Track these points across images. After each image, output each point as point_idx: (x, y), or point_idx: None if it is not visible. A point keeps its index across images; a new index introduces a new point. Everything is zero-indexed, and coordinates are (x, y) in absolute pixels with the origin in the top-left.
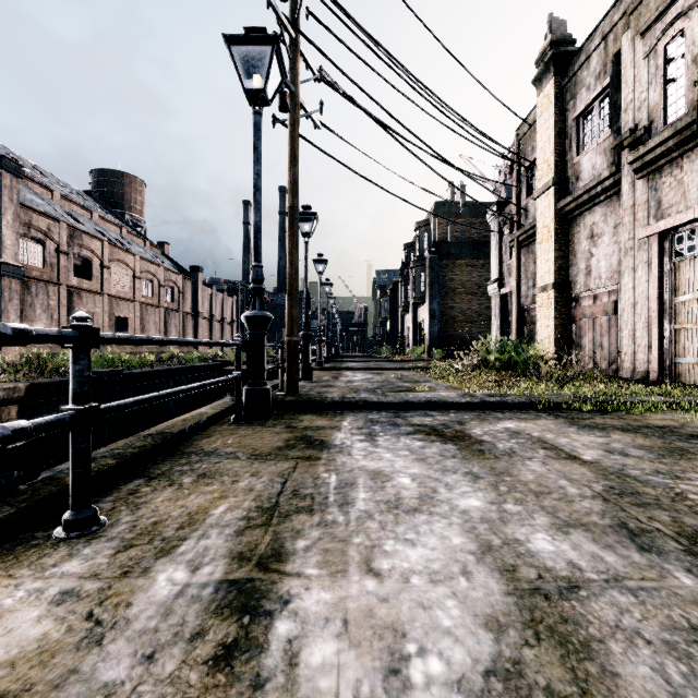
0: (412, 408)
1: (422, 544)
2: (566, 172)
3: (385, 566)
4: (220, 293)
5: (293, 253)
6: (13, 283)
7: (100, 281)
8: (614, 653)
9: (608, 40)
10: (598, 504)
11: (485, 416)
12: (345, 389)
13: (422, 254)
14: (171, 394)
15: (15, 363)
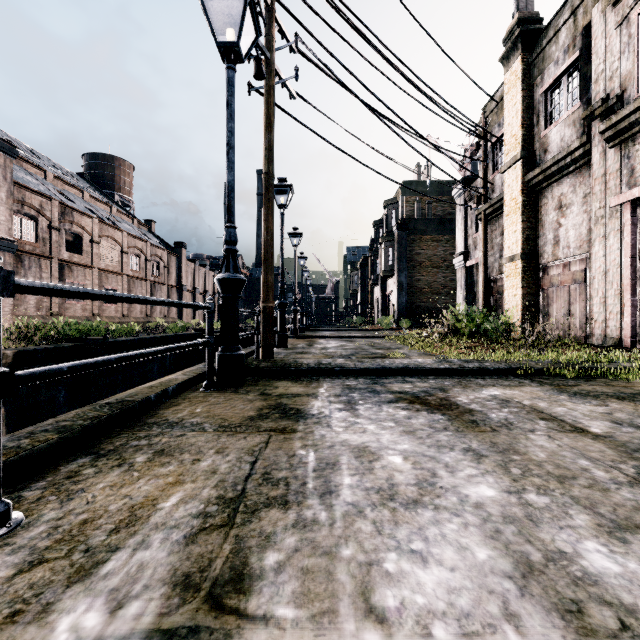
0: (390, 374)
1: (436, 560)
2: (534, 146)
3: (391, 602)
4: (203, 268)
5: (269, 219)
6: (7, 256)
7: (90, 256)
8: None
9: (577, 14)
10: None
11: (466, 382)
12: (320, 356)
13: (391, 230)
14: (126, 358)
15: (5, 331)
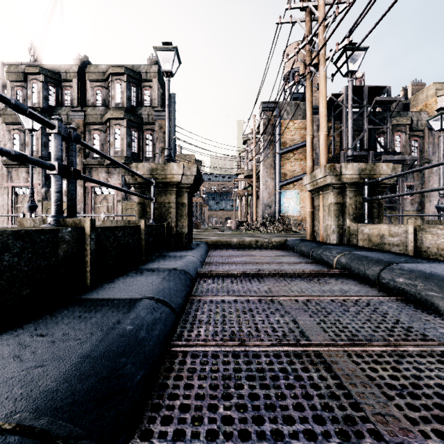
0: None
1: None
2: None
3: None
4: None
5: None
6: None
7: None
8: None
9: None
10: None
11: None
12: None
13: None
14: None
15: None
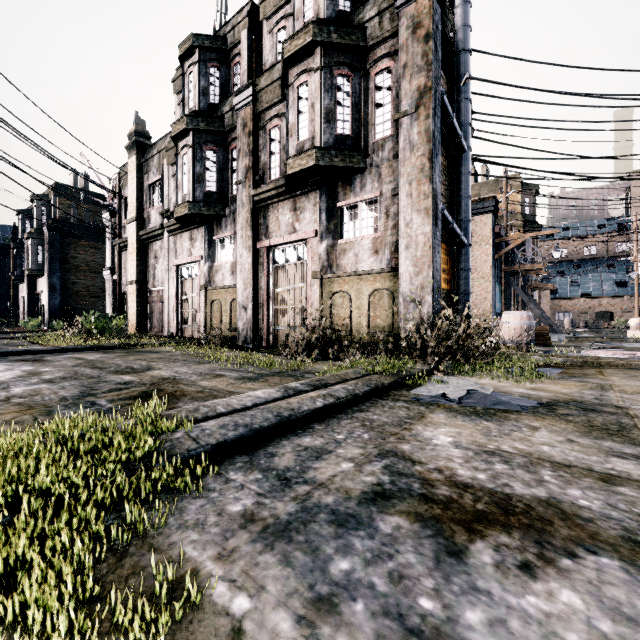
0: (12, 355)
1: (4, 373)
2: (145, 215)
3: None
4: None
5: None
6: None
7: None
8: (46, 373)
9: (160, 155)
10: (74, 364)
11: (61, 354)
12: None
13: (41, 227)
14: None
15: None
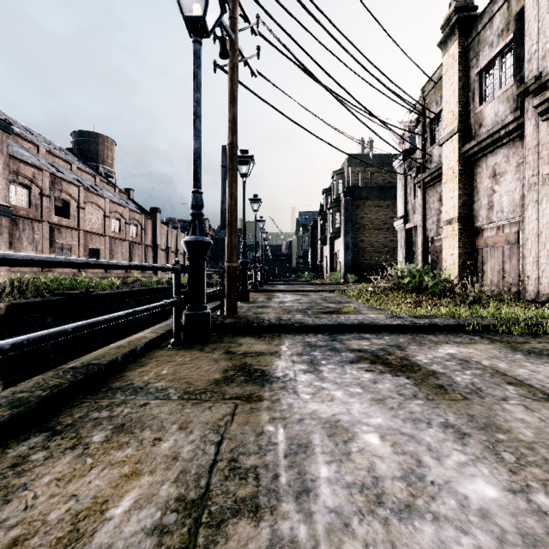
0: (346, 330)
1: None
2: (469, 121)
3: None
4: (175, 230)
5: (233, 186)
6: (3, 220)
7: (77, 220)
8: None
9: (511, 1)
10: None
11: (420, 339)
12: (278, 310)
13: (338, 197)
14: (85, 326)
15: None
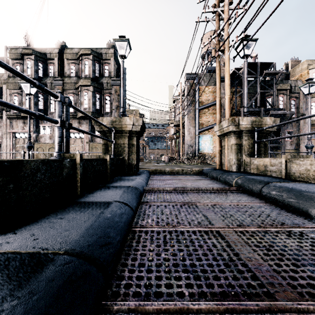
0: None
1: None
2: None
3: None
4: None
5: None
6: None
7: None
8: None
9: None
10: None
11: None
12: None
13: None
14: None
15: None
